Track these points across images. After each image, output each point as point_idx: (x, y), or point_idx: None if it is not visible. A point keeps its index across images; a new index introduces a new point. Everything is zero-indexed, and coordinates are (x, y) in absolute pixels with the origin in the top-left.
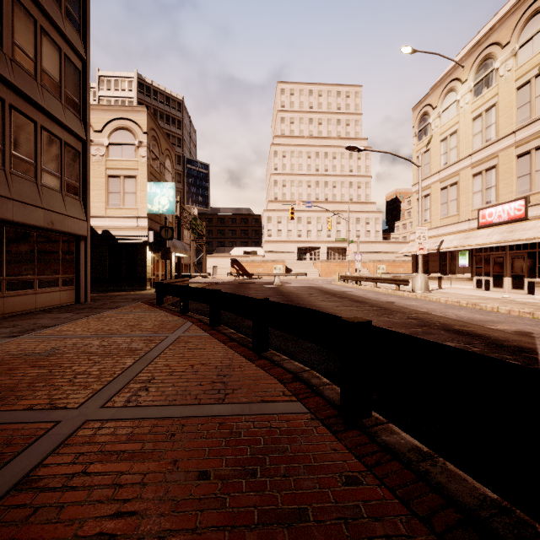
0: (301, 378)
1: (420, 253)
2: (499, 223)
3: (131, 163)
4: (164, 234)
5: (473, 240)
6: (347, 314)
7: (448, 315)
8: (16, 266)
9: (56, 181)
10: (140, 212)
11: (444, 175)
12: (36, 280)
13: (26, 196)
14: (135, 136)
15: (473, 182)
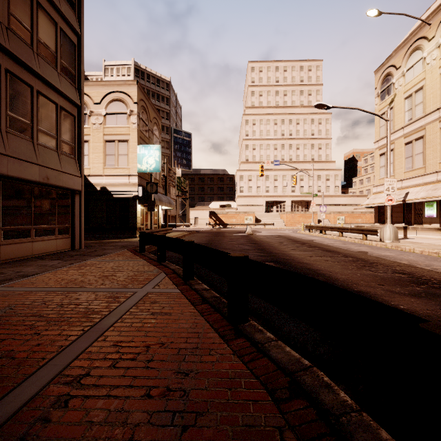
0: (303, 387)
1: (389, 204)
2: None
3: (124, 129)
4: (150, 189)
5: None
6: (323, 265)
7: (438, 270)
8: (13, 216)
9: (52, 141)
10: (131, 171)
11: (408, 130)
12: (33, 229)
13: (22, 153)
14: (127, 106)
15: None
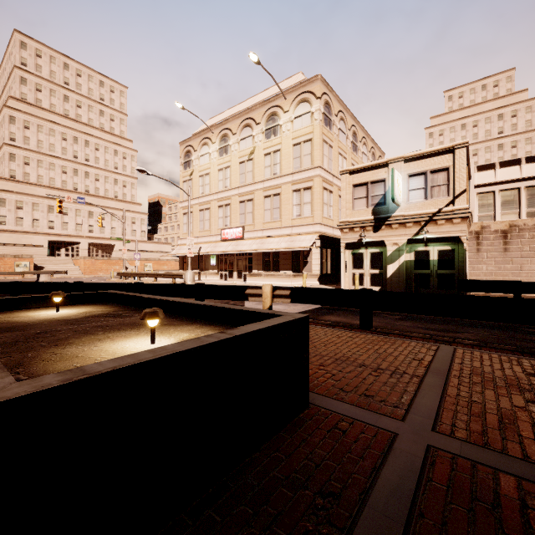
0: None
1: (190, 256)
2: (231, 239)
3: None
4: None
5: (219, 249)
6: None
7: None
8: None
9: None
10: None
11: (202, 201)
12: None
13: None
14: None
15: (219, 211)
